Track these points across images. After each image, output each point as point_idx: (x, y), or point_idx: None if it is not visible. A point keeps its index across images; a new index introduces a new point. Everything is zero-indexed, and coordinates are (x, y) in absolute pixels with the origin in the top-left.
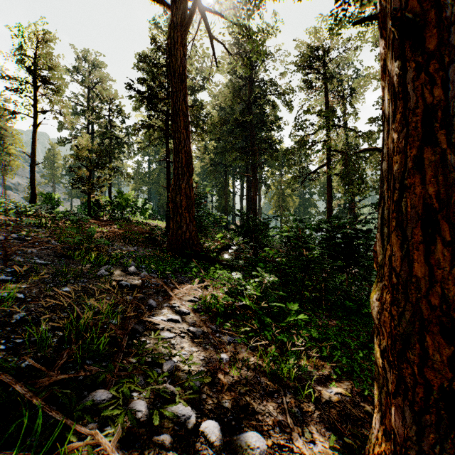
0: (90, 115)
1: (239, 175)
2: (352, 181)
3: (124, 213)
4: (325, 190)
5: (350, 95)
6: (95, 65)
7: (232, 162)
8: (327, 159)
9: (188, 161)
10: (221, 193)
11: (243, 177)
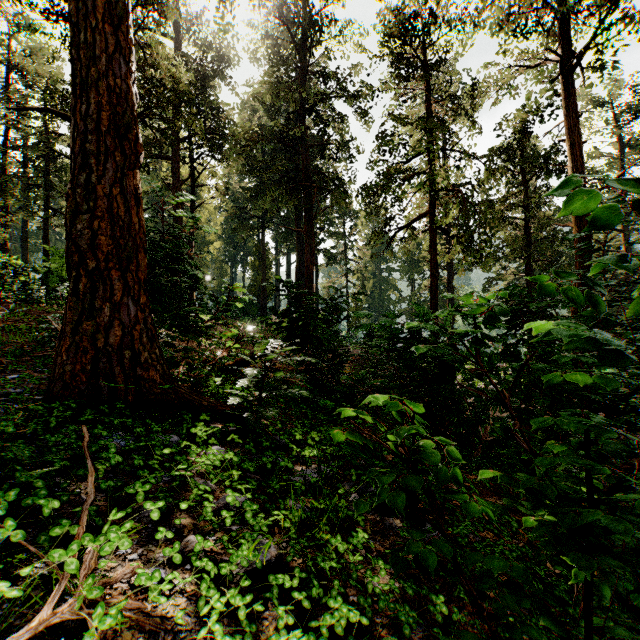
0: (6, 109)
1: (286, 236)
2: (473, 240)
3: (60, 291)
4: (411, 265)
5: (469, 96)
6: (24, 25)
7: (270, 205)
8: (430, 204)
9: (119, 118)
10: (256, 264)
11: (291, 239)
